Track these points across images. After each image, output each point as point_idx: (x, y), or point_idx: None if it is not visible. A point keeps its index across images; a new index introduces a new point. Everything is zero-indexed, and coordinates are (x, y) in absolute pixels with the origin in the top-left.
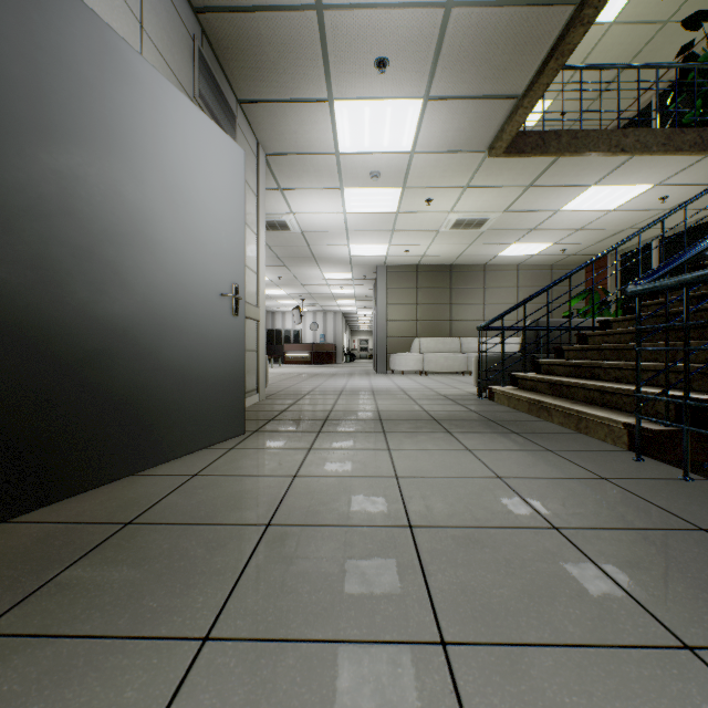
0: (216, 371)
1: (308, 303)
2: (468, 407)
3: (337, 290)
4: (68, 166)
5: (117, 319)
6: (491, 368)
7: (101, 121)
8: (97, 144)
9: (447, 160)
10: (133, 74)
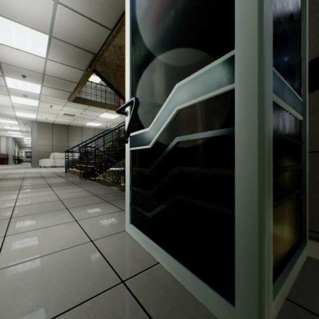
0: None
1: None
2: (58, 174)
3: (9, 127)
4: None
5: None
6: (70, 163)
7: None
8: None
9: (55, 98)
10: None
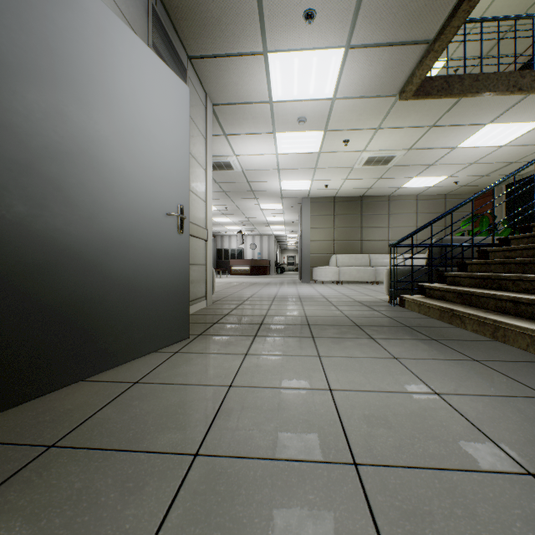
0: (162, 282)
1: (248, 228)
2: (383, 313)
3: (271, 218)
4: (2, 79)
5: (60, 233)
6: (401, 280)
7: (41, 40)
8: (37, 62)
9: (363, 105)
10: (77, 1)
